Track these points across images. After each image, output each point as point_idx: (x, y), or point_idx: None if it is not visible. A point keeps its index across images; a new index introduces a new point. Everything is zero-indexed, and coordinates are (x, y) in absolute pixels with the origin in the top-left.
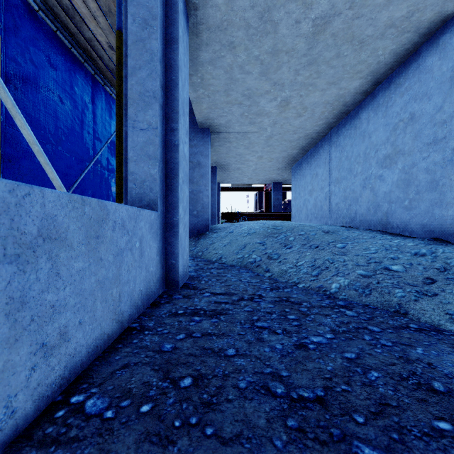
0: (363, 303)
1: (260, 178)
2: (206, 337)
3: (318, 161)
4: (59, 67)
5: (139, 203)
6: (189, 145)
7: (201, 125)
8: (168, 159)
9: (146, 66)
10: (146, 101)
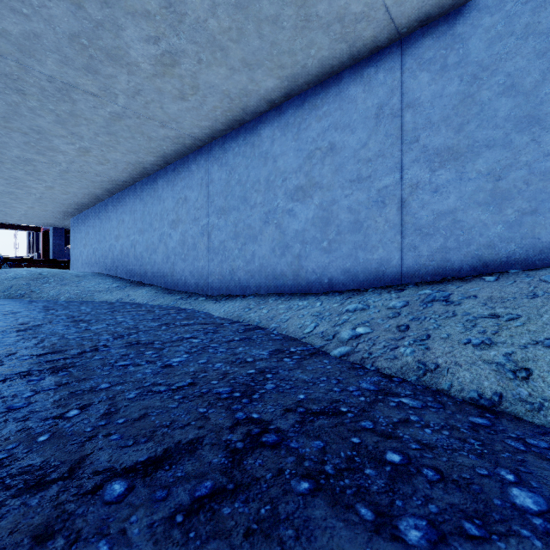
0: (71, 300)
1: (34, 221)
2: None
3: (89, 223)
4: None
5: None
6: None
7: None
8: None
9: None
10: None
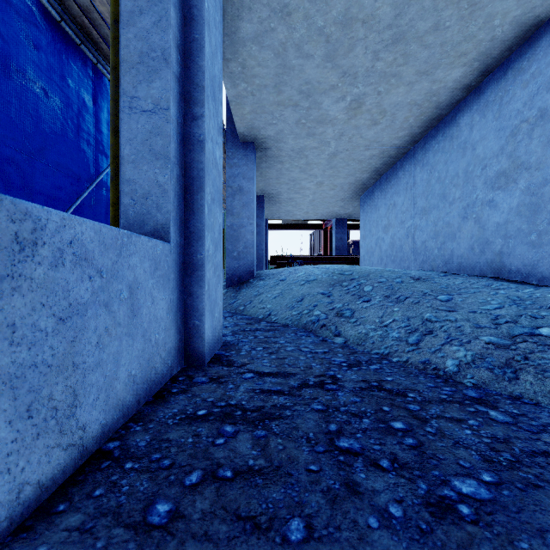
0: (509, 393)
1: (319, 212)
2: (242, 479)
3: (396, 187)
4: (42, 47)
5: (139, 230)
6: (227, 165)
7: (243, 137)
8: (188, 164)
9: (151, 9)
10: (151, 65)
